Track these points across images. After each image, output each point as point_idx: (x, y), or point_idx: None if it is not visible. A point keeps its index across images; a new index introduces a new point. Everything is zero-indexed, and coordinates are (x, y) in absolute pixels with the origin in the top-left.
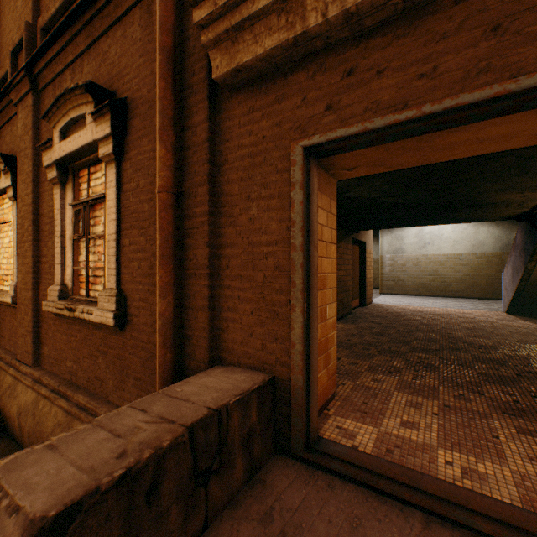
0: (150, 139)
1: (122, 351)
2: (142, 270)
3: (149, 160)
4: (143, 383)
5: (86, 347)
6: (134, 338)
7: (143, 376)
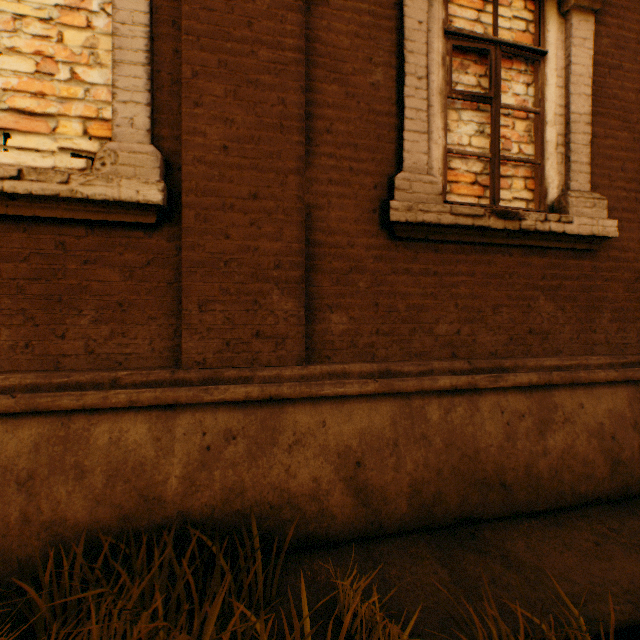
0: (638, 20)
1: (588, 279)
2: (625, 174)
3: (636, 44)
4: (627, 312)
5: (500, 289)
6: (612, 259)
7: (627, 303)
